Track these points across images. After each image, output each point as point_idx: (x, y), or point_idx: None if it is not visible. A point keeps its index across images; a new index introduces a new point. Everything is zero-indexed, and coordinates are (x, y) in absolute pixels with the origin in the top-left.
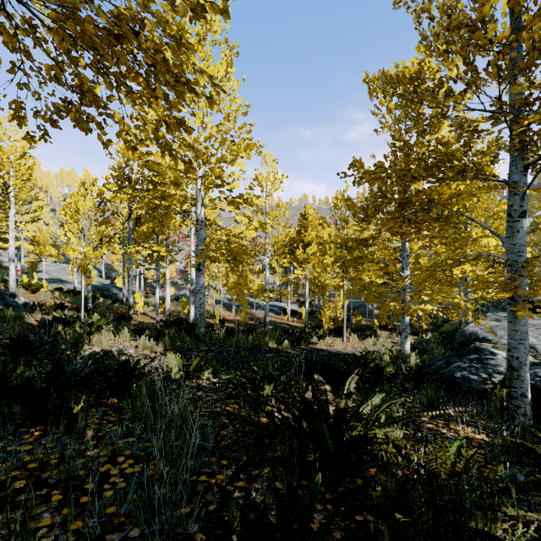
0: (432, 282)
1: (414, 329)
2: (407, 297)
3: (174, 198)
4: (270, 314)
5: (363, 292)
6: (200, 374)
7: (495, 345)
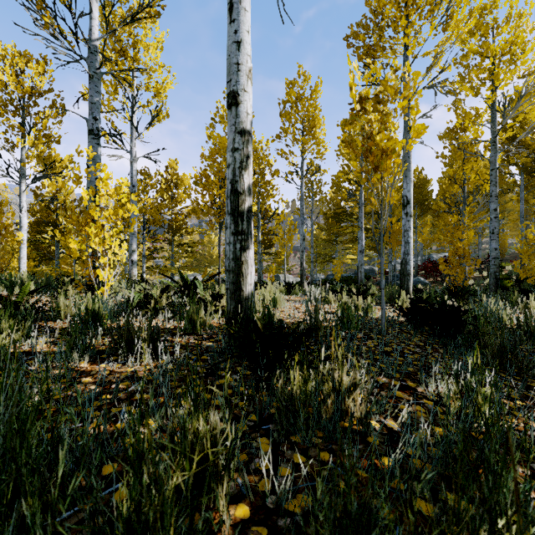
0: None
1: None
2: None
3: None
4: None
5: None
6: None
7: None
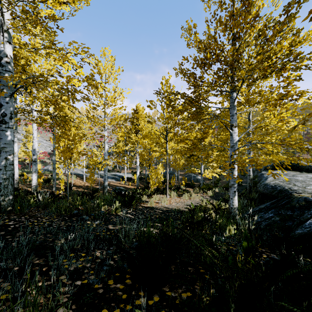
0: None
1: (207, 186)
2: (236, 153)
3: None
4: (112, 180)
5: (196, 149)
6: None
7: None
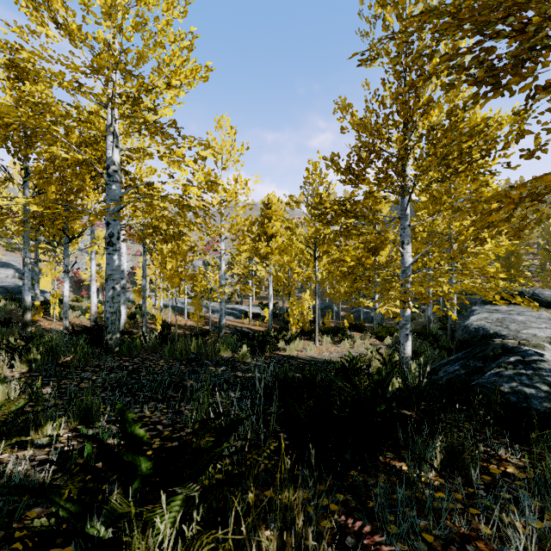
0: (480, 242)
1: (386, 329)
2: (409, 281)
3: (49, 109)
4: (229, 317)
5: (351, 275)
6: (19, 438)
7: (522, 341)
